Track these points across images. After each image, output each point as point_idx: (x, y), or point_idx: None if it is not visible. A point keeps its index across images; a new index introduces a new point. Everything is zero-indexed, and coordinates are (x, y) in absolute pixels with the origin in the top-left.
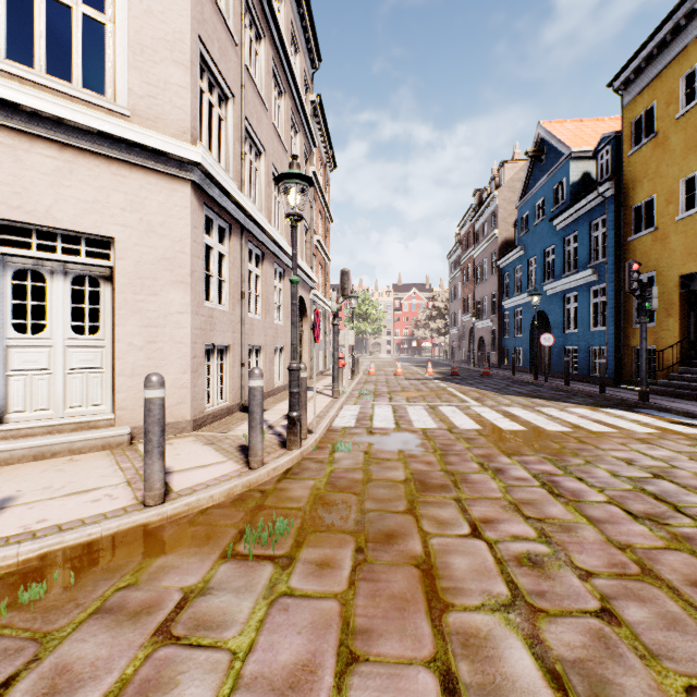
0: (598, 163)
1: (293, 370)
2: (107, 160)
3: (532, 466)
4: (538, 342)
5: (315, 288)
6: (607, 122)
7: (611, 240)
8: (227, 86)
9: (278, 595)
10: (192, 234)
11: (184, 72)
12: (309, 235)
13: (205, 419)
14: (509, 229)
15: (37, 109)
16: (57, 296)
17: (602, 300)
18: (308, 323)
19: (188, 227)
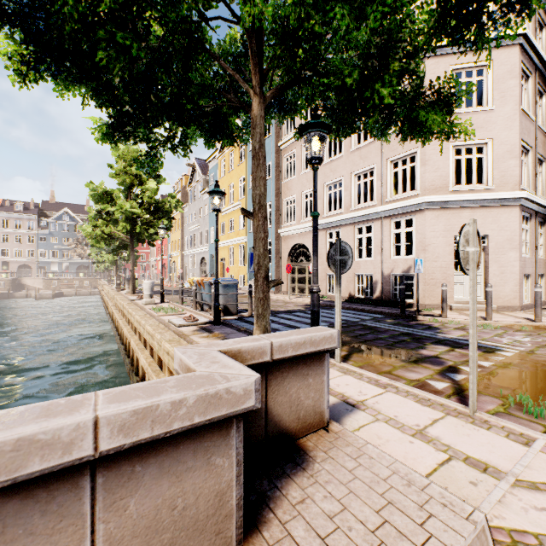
0: None
1: None
2: (485, 207)
3: None
4: None
5: None
6: None
7: None
8: (528, 146)
9: None
10: (518, 227)
11: (515, 160)
12: None
13: (523, 307)
14: None
15: (467, 200)
16: None
17: None
18: None
19: (517, 224)
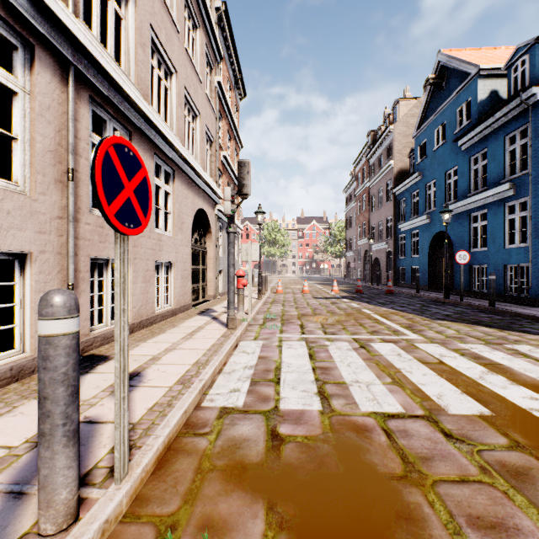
0: (511, 77)
1: None
2: None
3: None
4: (437, 261)
5: (221, 204)
6: (505, 49)
7: (535, 149)
8: None
9: None
10: None
11: None
12: (214, 148)
13: None
14: (403, 160)
15: None
16: None
17: (522, 215)
18: (213, 240)
19: None
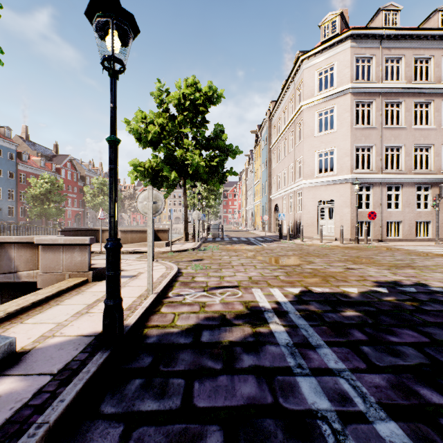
0: None
1: (355, 226)
2: (332, 185)
3: (395, 253)
4: None
5: None
6: None
7: None
8: (370, 144)
9: (317, 247)
10: (350, 194)
11: (348, 157)
12: None
13: None
14: None
15: (321, 181)
16: (326, 212)
17: None
18: None
19: (349, 193)
